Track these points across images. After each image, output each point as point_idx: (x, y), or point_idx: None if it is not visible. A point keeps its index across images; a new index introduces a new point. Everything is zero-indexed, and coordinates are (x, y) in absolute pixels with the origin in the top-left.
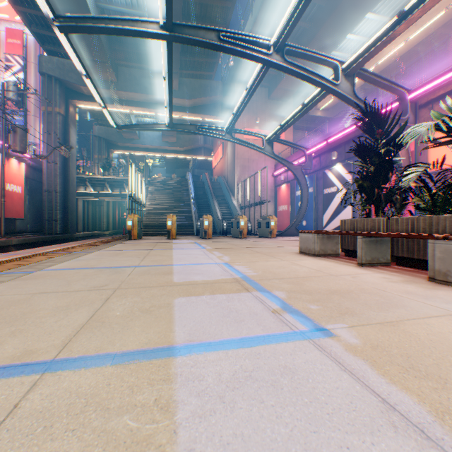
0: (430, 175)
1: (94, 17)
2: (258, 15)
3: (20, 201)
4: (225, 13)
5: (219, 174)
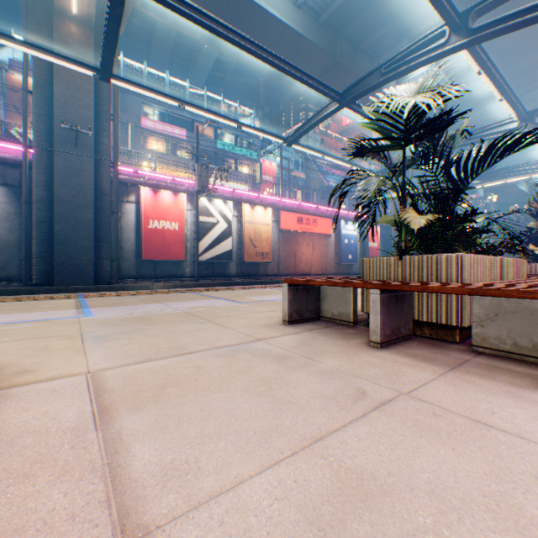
0: None
1: None
2: None
3: (376, 253)
4: None
5: None
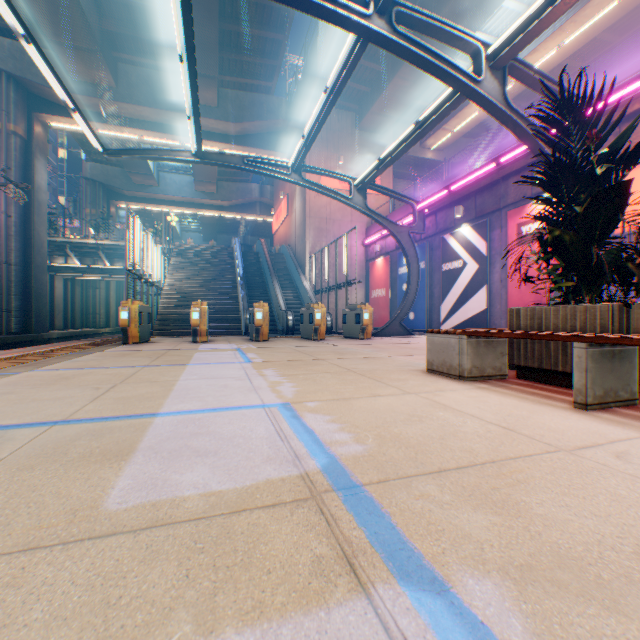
0: None
1: None
2: None
3: None
4: None
5: (282, 242)
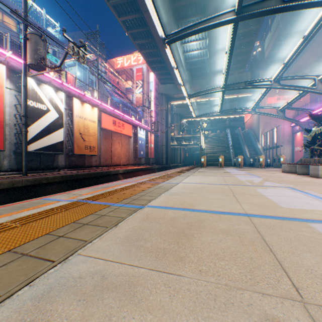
0: None
1: (198, 92)
2: (274, 33)
3: (153, 150)
4: (251, 41)
5: (248, 127)
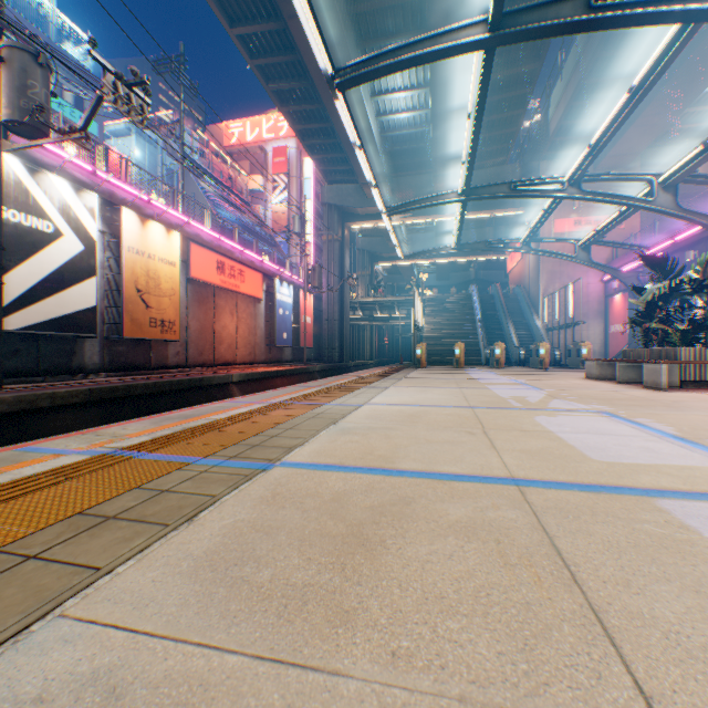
0: (707, 310)
1: (409, 202)
2: (568, 83)
3: (310, 331)
4: (521, 98)
5: (515, 282)
